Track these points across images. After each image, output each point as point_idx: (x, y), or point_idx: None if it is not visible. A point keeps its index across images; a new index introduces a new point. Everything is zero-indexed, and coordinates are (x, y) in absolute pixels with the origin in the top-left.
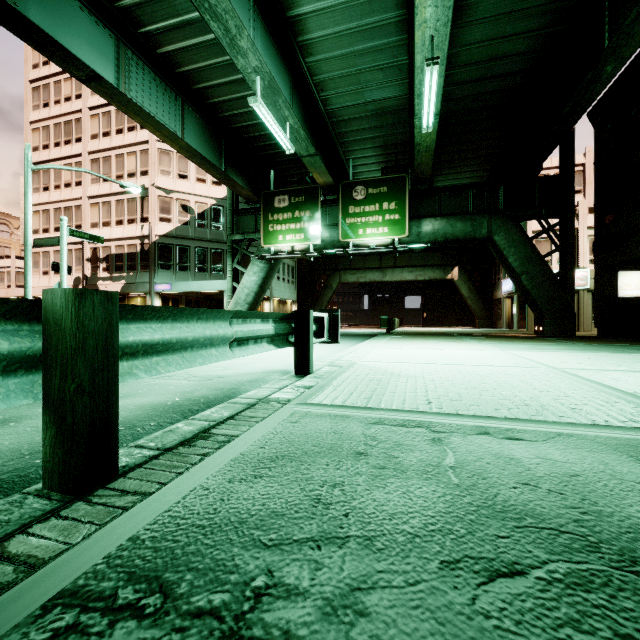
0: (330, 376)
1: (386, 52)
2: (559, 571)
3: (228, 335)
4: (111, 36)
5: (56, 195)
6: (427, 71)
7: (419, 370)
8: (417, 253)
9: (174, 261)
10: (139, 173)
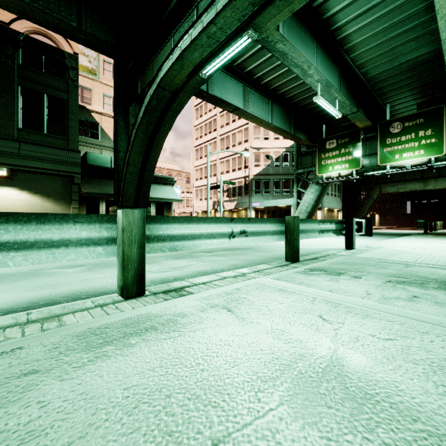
0: (365, 250)
1: (417, 29)
2: (419, 279)
3: (318, 229)
4: (241, 85)
5: (205, 160)
6: None
7: (426, 252)
8: None
9: (261, 189)
10: (243, 141)
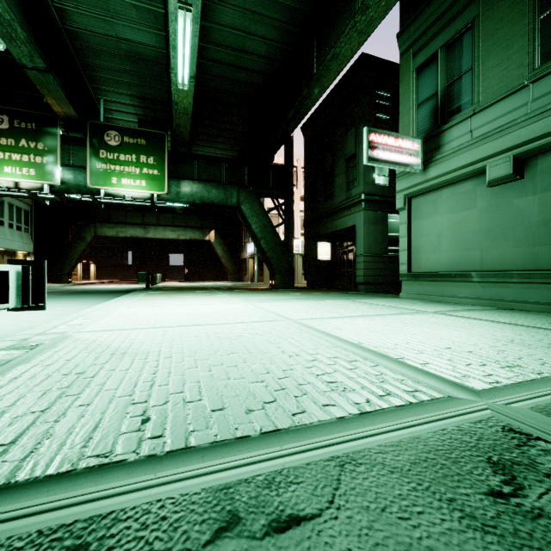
0: None
1: None
2: None
3: None
4: None
5: None
6: (180, 15)
7: (158, 339)
8: (179, 214)
9: None
10: None
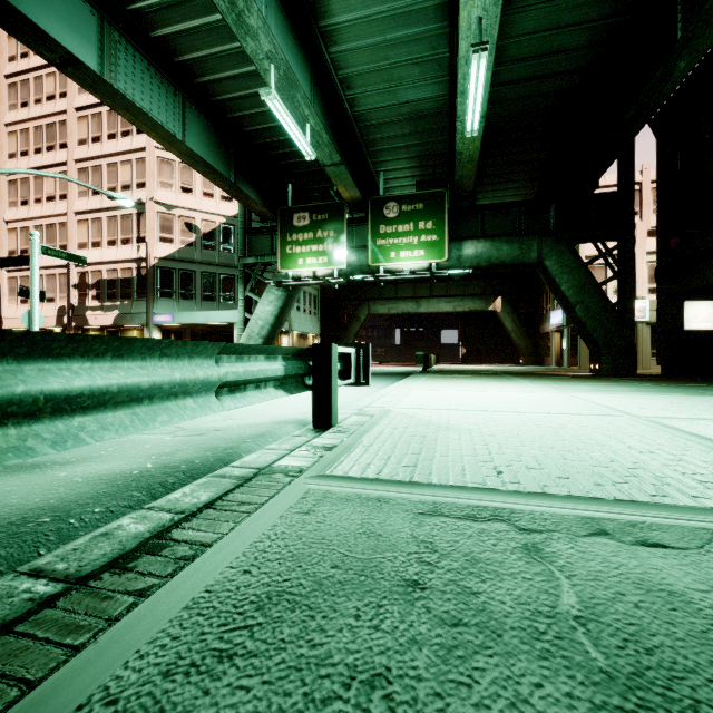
0: (359, 430)
1: (423, 42)
2: None
3: (213, 378)
4: (93, 13)
5: (37, 210)
6: (474, 59)
7: (472, 420)
8: (455, 281)
9: (176, 288)
10: (135, 185)
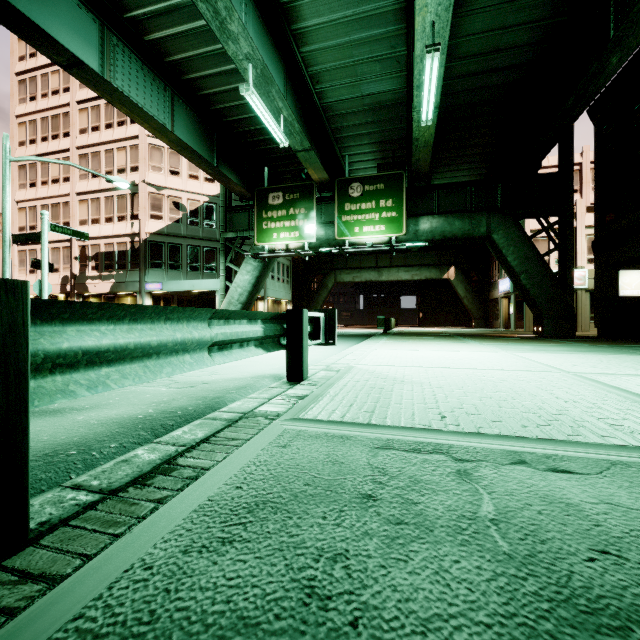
0: (326, 383)
1: (384, 42)
2: None
3: (206, 338)
4: (95, 21)
5: (43, 191)
6: (428, 58)
7: (424, 375)
8: (413, 252)
9: (165, 259)
10: (129, 169)
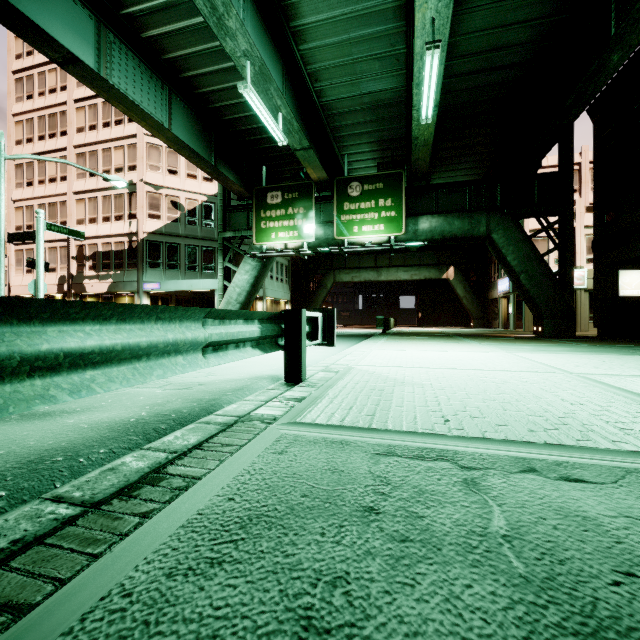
0: (325, 384)
1: (383, 40)
2: None
3: (199, 339)
4: (91, 17)
5: (40, 190)
6: (428, 55)
7: (424, 376)
8: (412, 252)
9: (163, 259)
10: (127, 168)
